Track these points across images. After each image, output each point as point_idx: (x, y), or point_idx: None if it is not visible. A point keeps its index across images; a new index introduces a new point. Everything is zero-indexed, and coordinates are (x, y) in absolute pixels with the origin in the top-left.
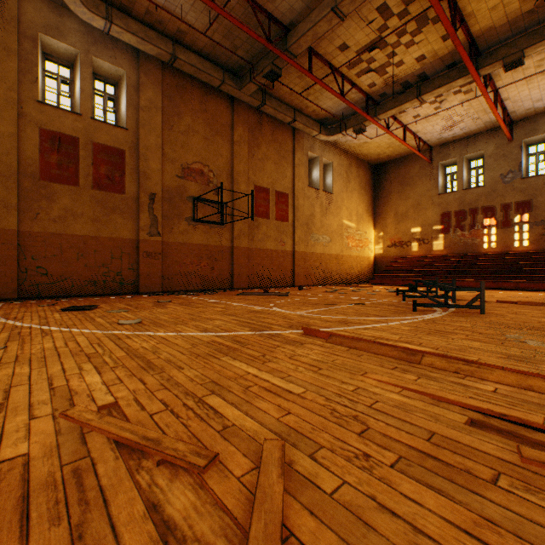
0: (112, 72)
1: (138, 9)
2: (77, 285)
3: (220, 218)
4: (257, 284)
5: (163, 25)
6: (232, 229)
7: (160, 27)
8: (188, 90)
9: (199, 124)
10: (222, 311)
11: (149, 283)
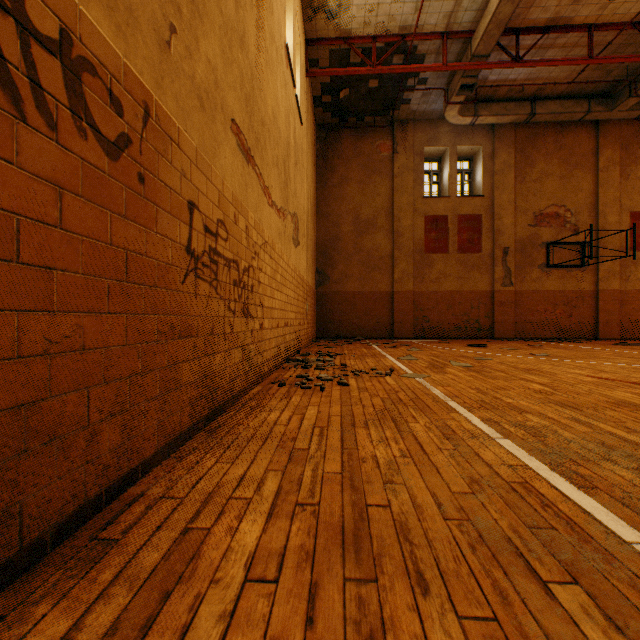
0: (469, 151)
1: (499, 93)
2: (446, 330)
3: (578, 260)
4: (634, 335)
5: (522, 93)
6: (596, 270)
7: (518, 96)
8: (540, 136)
9: (553, 165)
10: (614, 355)
11: (501, 330)
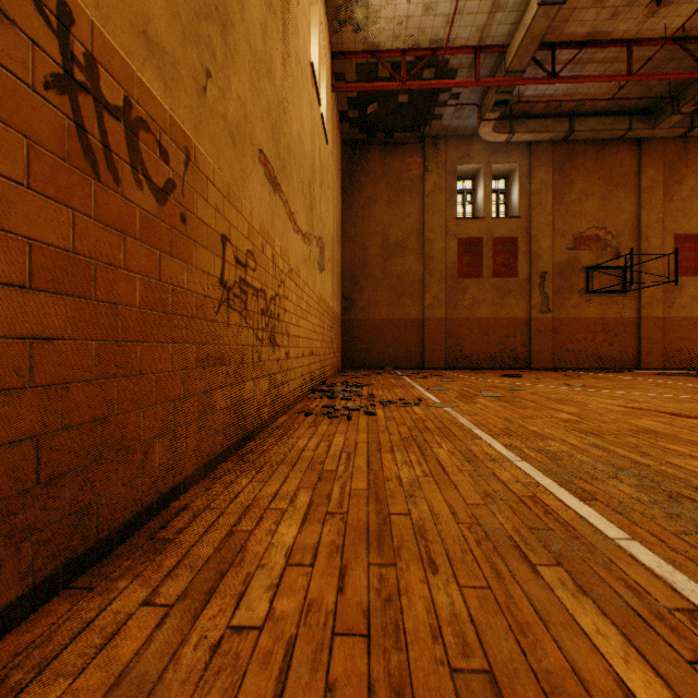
0: (505, 170)
1: (536, 109)
2: (480, 360)
3: (619, 285)
4: (678, 365)
5: (559, 109)
6: (638, 296)
7: (555, 112)
8: (579, 154)
9: (593, 185)
10: (652, 385)
11: (539, 360)
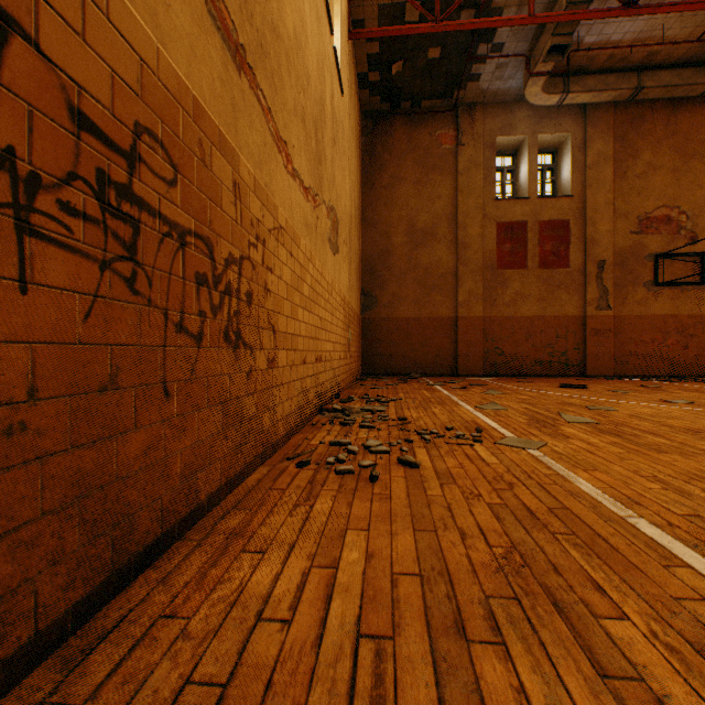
0: (553, 141)
1: (596, 62)
2: (524, 365)
3: (696, 276)
4: None
5: (625, 61)
6: None
7: (620, 65)
8: (646, 118)
9: (662, 156)
10: None
11: (596, 366)
